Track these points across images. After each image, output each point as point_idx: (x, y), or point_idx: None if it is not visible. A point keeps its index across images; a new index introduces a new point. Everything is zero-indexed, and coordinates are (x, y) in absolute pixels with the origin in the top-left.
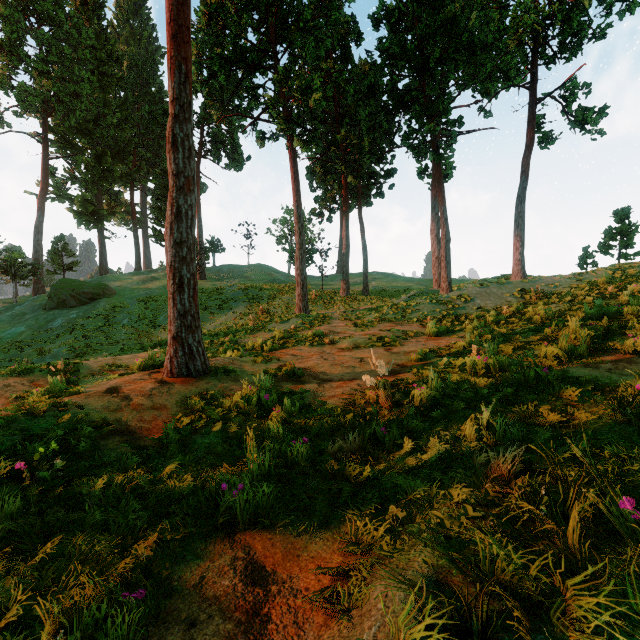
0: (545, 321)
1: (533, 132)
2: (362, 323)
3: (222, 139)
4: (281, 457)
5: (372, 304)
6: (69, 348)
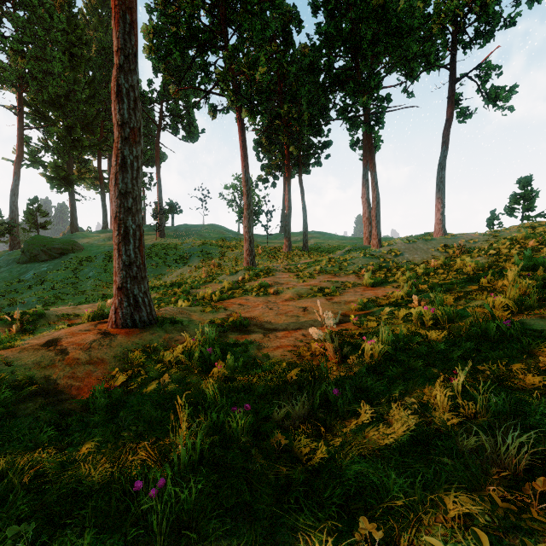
0: (477, 272)
1: (453, 107)
2: (303, 275)
3: (179, 114)
4: (219, 428)
5: (311, 258)
6: (38, 298)
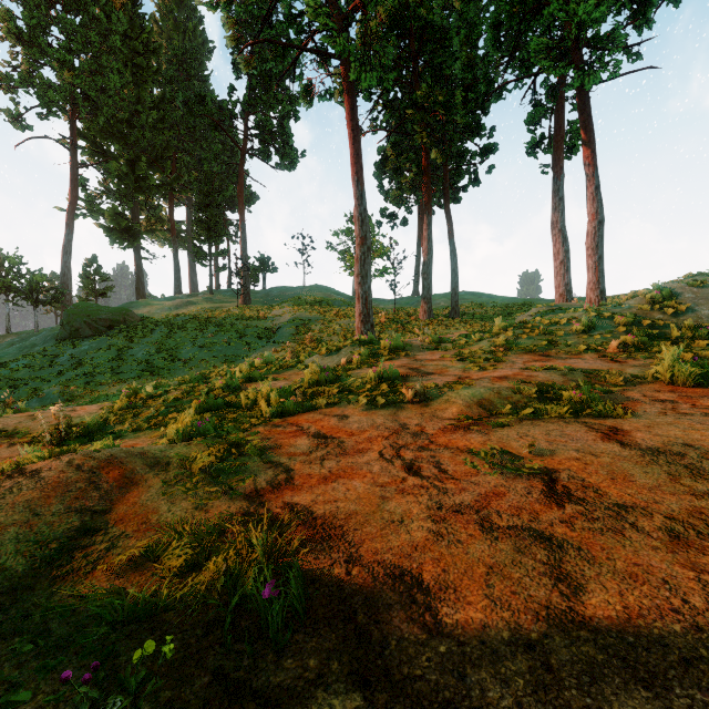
0: None
1: None
2: (472, 354)
3: (270, 130)
4: None
5: (467, 329)
6: (62, 389)
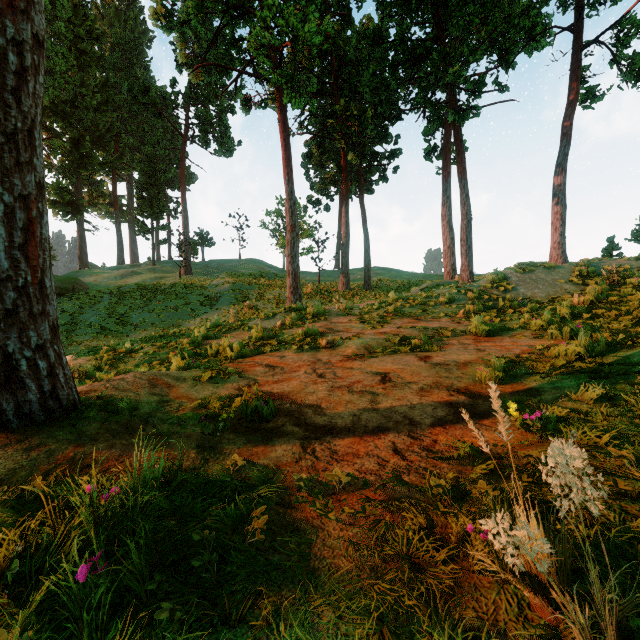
0: None
1: (578, 85)
2: (370, 318)
3: (210, 121)
4: None
5: (376, 299)
6: None
